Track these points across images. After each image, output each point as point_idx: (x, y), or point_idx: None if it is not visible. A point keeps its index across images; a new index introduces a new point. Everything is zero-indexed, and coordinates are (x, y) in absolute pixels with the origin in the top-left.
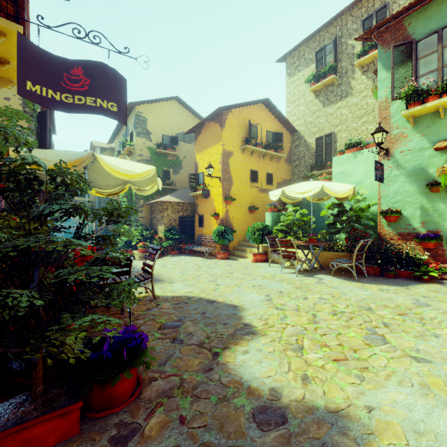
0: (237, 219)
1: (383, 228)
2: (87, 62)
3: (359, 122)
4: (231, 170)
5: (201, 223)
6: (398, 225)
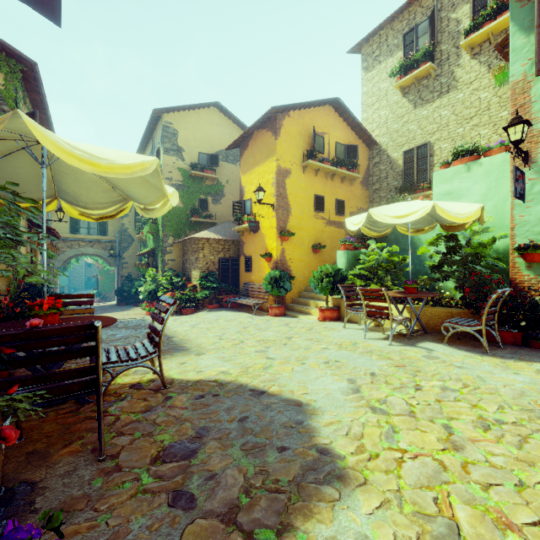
0: (297, 261)
1: (519, 272)
2: None
3: (467, 126)
4: (288, 195)
5: (248, 266)
6: None
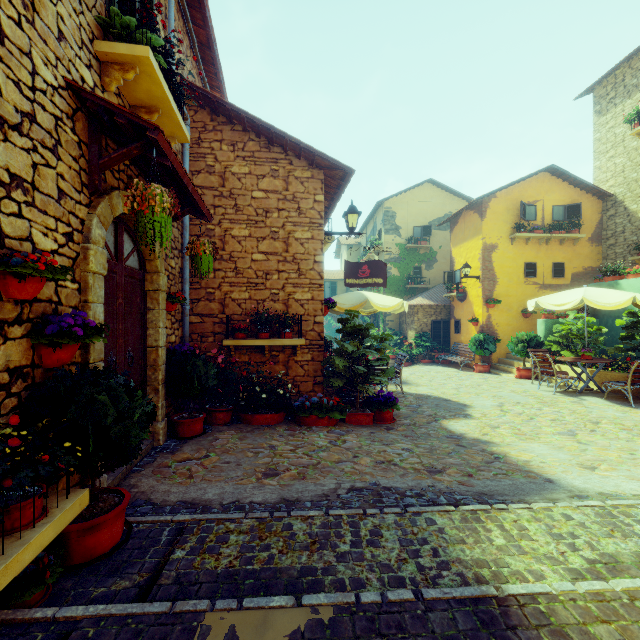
0: (504, 326)
1: None
2: (369, 262)
3: None
4: (495, 267)
5: (457, 329)
6: None
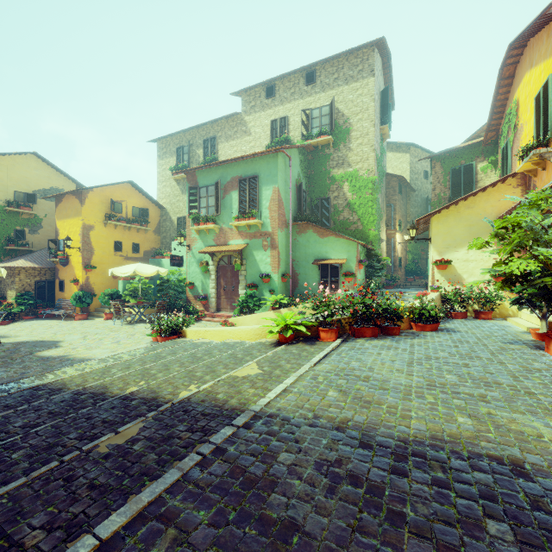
0: (100, 284)
1: (188, 293)
2: None
3: None
4: (92, 242)
5: (62, 287)
6: (194, 291)
